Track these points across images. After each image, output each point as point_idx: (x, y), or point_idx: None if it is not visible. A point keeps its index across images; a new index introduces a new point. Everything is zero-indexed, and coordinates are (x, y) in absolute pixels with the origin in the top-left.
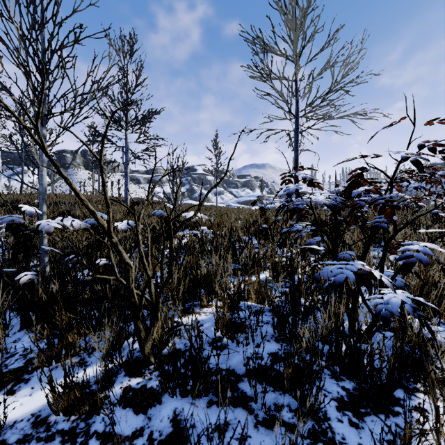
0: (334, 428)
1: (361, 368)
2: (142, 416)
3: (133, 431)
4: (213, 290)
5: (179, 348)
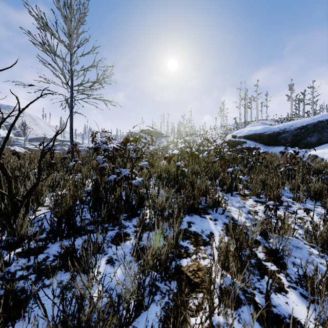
0: (125, 224)
1: (129, 207)
2: (42, 254)
3: (42, 259)
4: (39, 201)
5: (37, 230)
